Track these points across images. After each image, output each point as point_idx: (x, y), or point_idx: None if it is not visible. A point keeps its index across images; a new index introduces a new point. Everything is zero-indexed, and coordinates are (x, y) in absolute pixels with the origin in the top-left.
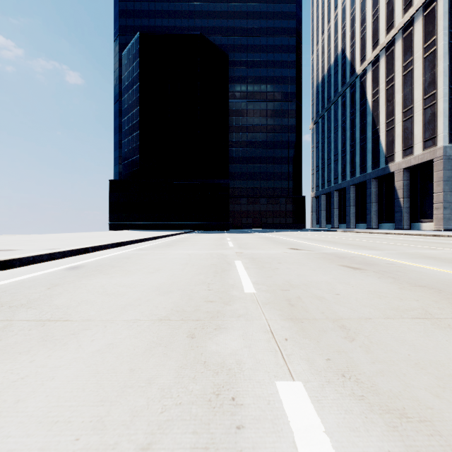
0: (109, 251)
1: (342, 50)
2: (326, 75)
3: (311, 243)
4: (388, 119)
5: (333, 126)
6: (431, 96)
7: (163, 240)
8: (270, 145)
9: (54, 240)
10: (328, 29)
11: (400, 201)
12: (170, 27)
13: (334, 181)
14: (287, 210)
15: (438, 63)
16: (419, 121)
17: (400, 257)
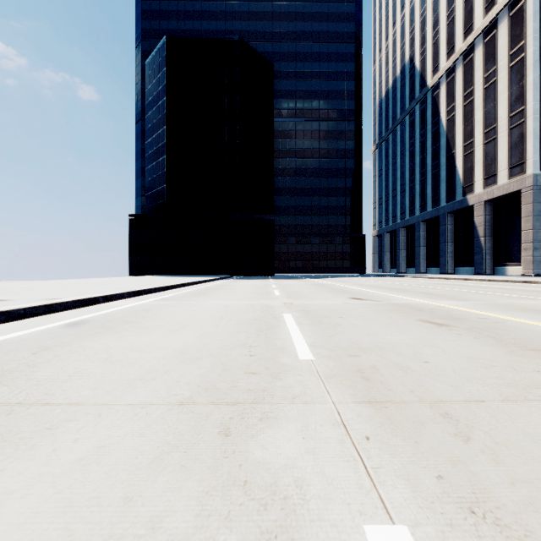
0: (124, 302)
1: (411, 59)
2: (391, 89)
3: (376, 291)
4: (466, 141)
5: (399, 150)
6: (518, 113)
7: (194, 287)
8: (324, 173)
9: (58, 288)
10: (393, 33)
11: (481, 240)
12: (203, 31)
13: (400, 217)
14: (344, 251)
15: (528, 74)
16: (504, 143)
17: (493, 309)
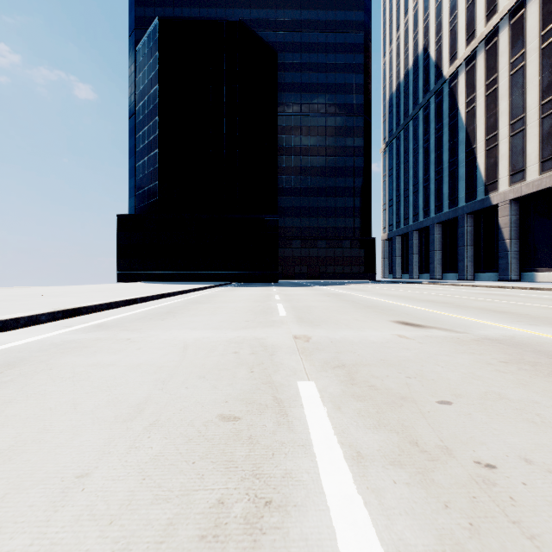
0: (18, 334)
1: (425, 48)
2: (403, 82)
3: (420, 307)
4: (488, 134)
5: (412, 147)
6: (551, 100)
7: (171, 300)
8: (331, 171)
9: None
10: (404, 23)
11: (507, 243)
12: None
13: (413, 219)
14: (353, 255)
15: None
16: (535, 134)
17: None
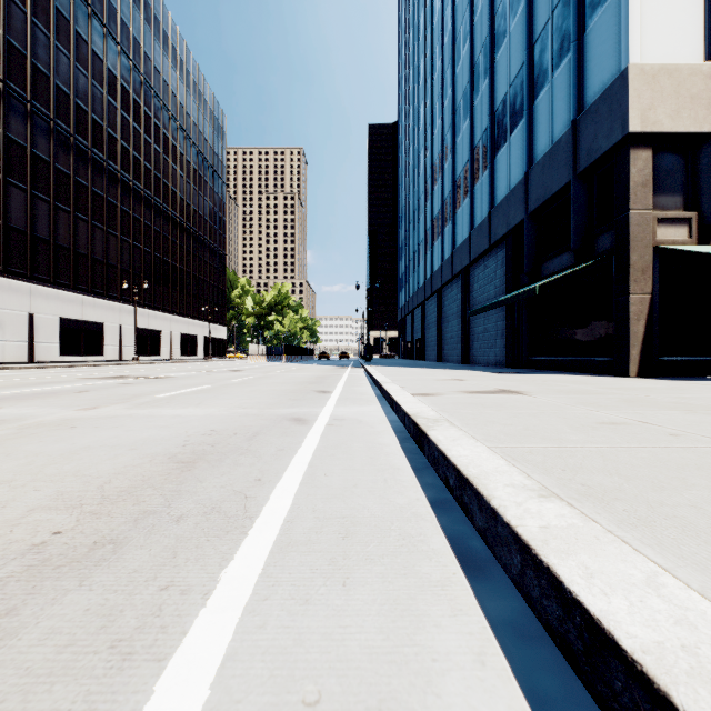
0: (358, 411)
1: None
2: None
3: None
4: None
5: None
6: None
7: None
8: None
9: None
10: None
11: None
12: None
13: None
14: None
15: None
16: None
17: None
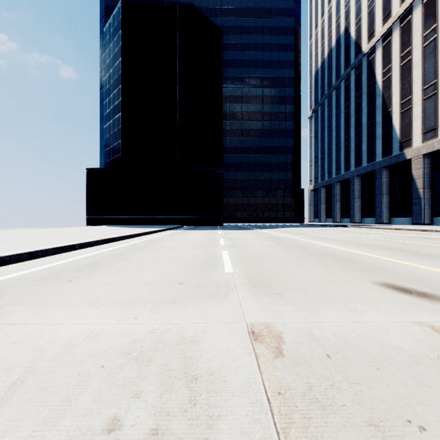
0: None
1: (346, 29)
2: (326, 59)
3: (381, 255)
4: (403, 98)
5: (335, 112)
6: None
7: (114, 246)
8: (267, 133)
9: None
10: (328, 9)
11: (420, 192)
12: None
13: (336, 172)
14: (285, 203)
15: None
16: None
17: None
